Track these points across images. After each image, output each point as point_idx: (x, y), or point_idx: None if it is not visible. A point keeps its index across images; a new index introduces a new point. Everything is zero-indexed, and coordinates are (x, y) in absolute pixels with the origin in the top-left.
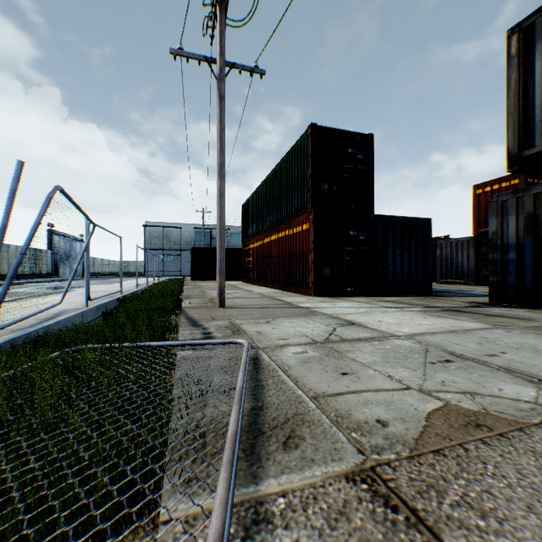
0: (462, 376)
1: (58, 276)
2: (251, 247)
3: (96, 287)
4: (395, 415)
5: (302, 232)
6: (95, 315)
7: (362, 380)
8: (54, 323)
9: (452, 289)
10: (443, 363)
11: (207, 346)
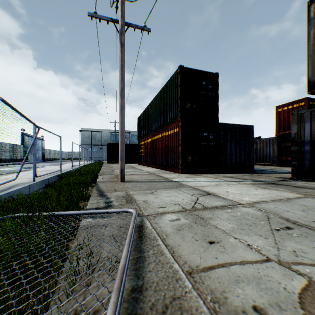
0: (307, 244)
1: (27, 160)
2: (143, 143)
3: (47, 167)
4: (268, 298)
5: (174, 133)
6: (40, 186)
7: (227, 250)
8: (5, 193)
9: (265, 168)
10: (285, 230)
11: (106, 214)
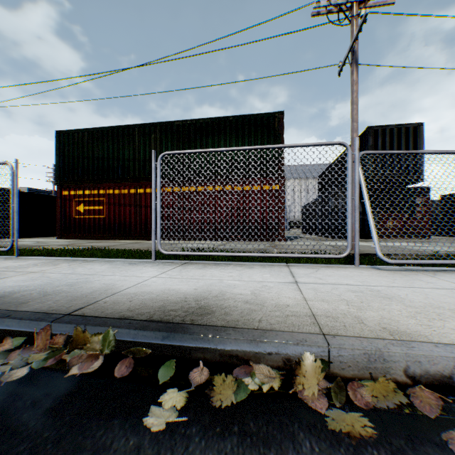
0: None
1: None
2: (102, 193)
3: None
4: None
5: (263, 191)
6: None
7: None
8: None
9: None
10: None
11: None
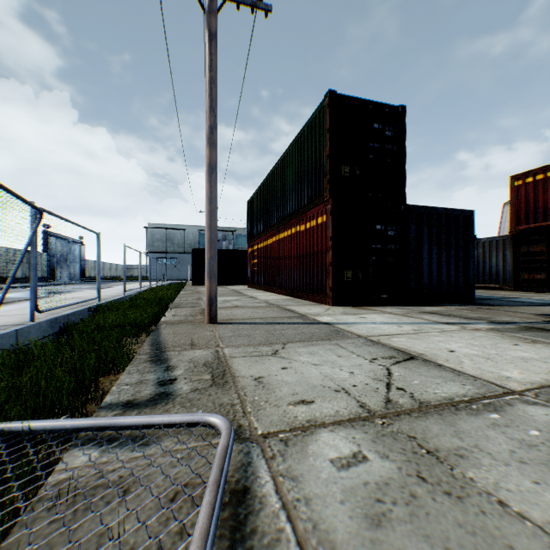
0: None
1: (54, 280)
2: (256, 248)
3: (81, 293)
4: None
5: (317, 227)
6: (45, 332)
7: None
8: None
9: (492, 295)
10: None
11: (146, 429)
